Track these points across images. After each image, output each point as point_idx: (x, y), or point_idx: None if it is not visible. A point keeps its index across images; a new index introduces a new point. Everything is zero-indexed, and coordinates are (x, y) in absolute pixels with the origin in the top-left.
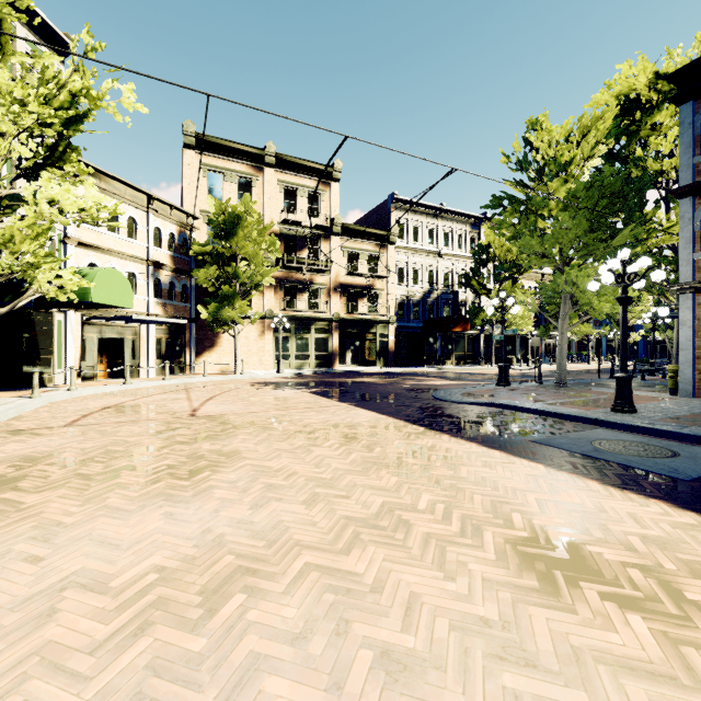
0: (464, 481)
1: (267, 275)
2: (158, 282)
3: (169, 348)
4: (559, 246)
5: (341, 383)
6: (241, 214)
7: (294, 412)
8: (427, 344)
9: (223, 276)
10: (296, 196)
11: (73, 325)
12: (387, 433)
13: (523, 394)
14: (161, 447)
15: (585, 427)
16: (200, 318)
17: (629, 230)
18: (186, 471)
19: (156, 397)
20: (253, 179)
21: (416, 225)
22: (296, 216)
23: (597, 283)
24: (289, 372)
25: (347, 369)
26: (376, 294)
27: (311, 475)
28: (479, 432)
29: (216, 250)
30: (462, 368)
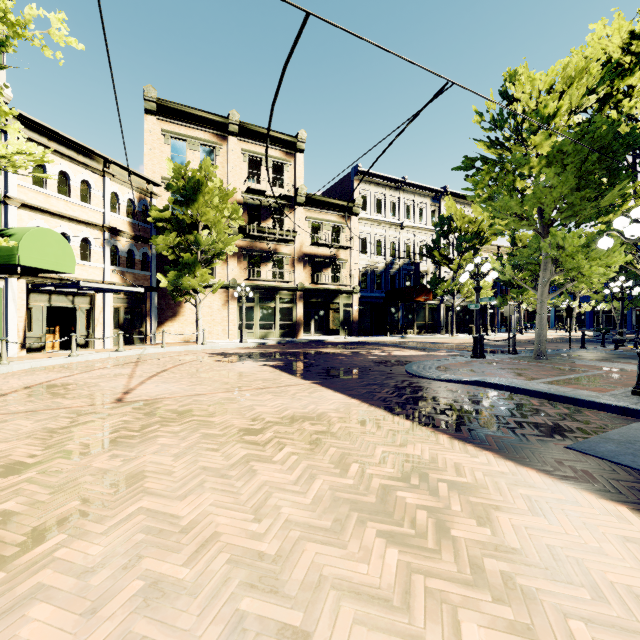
0: (523, 562)
1: (230, 243)
2: (115, 249)
3: (128, 318)
4: (538, 209)
5: (304, 355)
6: (202, 179)
7: (245, 394)
8: (390, 314)
9: (185, 244)
10: (260, 166)
11: (16, 293)
12: (362, 431)
13: (507, 369)
14: (31, 464)
15: (616, 419)
16: (162, 287)
17: (619, 188)
18: (24, 532)
19: (95, 372)
20: (217, 147)
21: (379, 197)
22: (260, 186)
23: (611, 239)
24: (253, 342)
25: (311, 339)
26: (340, 264)
27: (241, 545)
28: (484, 428)
29: (176, 216)
30: (425, 337)
